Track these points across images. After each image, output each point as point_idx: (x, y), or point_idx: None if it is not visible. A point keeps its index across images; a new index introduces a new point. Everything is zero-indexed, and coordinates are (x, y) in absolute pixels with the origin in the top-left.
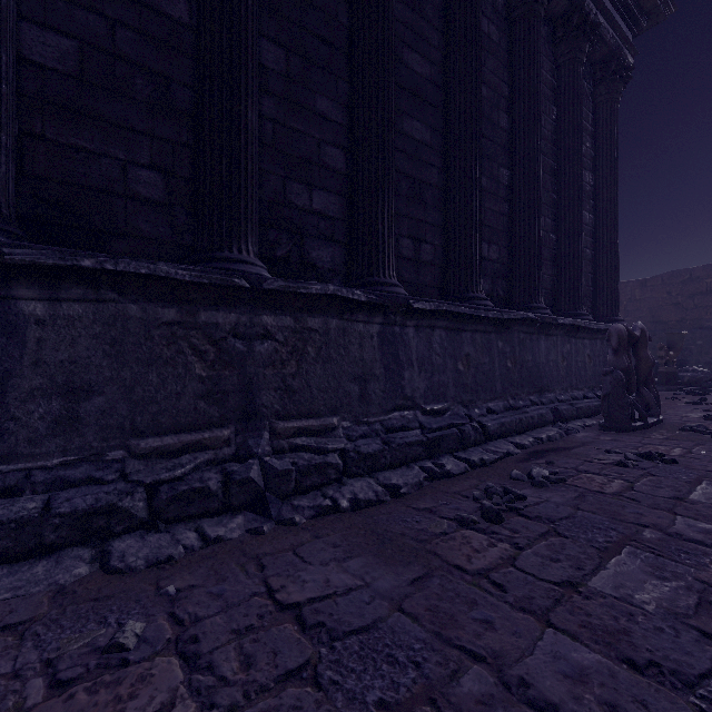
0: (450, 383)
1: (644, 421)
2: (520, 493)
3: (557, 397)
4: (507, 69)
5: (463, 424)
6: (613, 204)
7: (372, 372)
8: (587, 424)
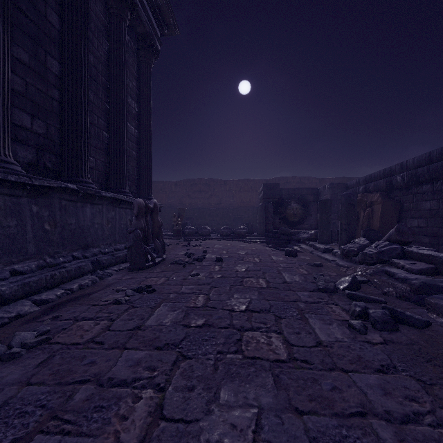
0: None
1: (154, 261)
2: None
3: (102, 251)
4: None
5: None
6: (149, 127)
7: None
8: (121, 268)
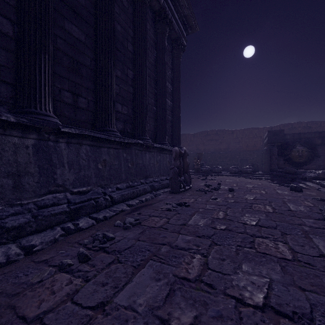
0: (92, 175)
1: (185, 188)
2: (111, 236)
3: (154, 180)
4: (132, 23)
5: (98, 197)
6: (179, 99)
7: (26, 170)
8: (165, 191)
